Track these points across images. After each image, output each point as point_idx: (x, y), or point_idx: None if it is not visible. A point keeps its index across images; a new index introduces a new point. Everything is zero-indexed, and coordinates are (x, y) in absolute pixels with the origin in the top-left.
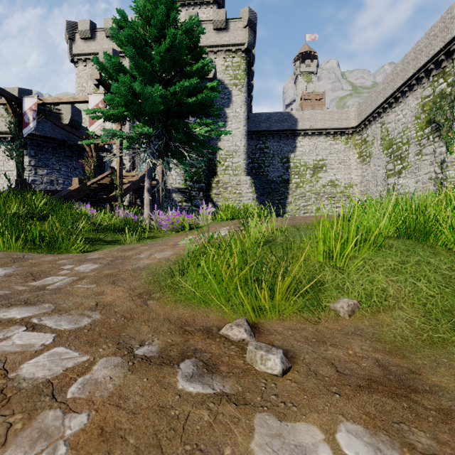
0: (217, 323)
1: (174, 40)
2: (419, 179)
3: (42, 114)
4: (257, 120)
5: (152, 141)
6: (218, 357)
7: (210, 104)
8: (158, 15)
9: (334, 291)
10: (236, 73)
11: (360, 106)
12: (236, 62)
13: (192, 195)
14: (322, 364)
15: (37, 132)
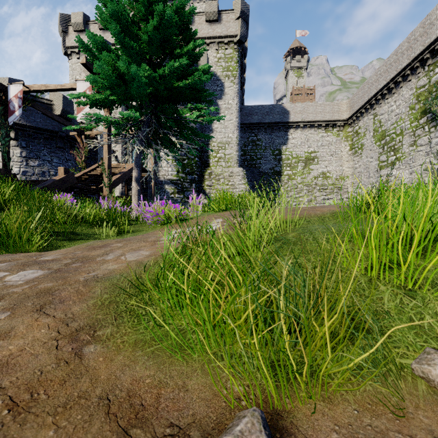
0: (201, 411)
1: (163, 17)
2: (413, 170)
3: (28, 102)
4: (249, 113)
5: (140, 128)
6: None
7: (201, 90)
8: None
9: (407, 331)
10: (228, 65)
11: (352, 99)
12: (228, 53)
13: (184, 187)
14: None
15: (28, 123)
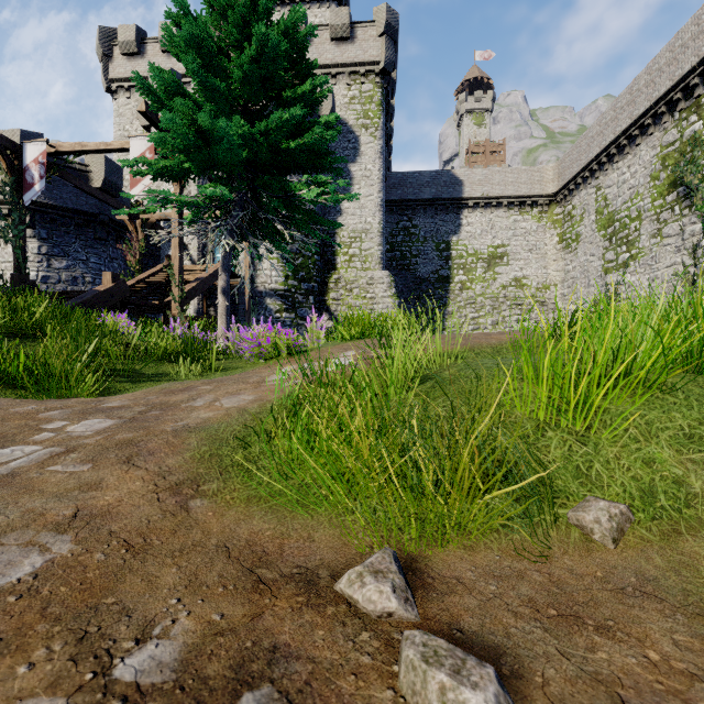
0: (330, 556)
1: (265, 43)
2: (657, 275)
3: (55, 169)
4: (400, 183)
5: (230, 212)
6: (329, 679)
7: (324, 153)
8: (238, 3)
9: (571, 481)
10: (366, 108)
11: (562, 162)
12: (366, 90)
13: (297, 301)
14: (597, 703)
15: (51, 201)
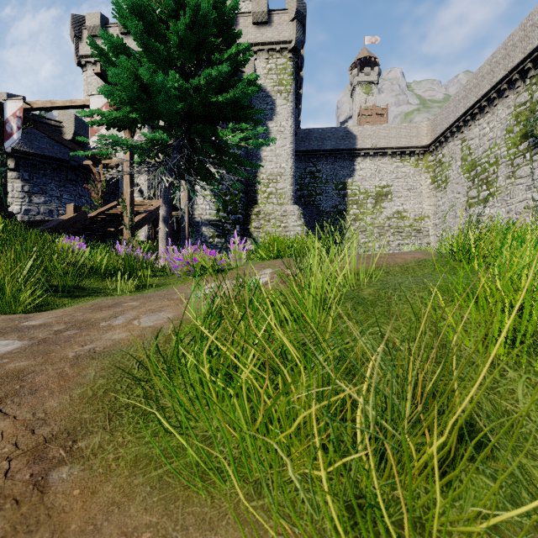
0: None
1: (197, 13)
2: (511, 208)
3: (30, 122)
4: (307, 137)
5: (170, 155)
6: None
7: (247, 107)
8: None
9: None
10: (281, 78)
11: (434, 120)
12: (281, 64)
13: (226, 229)
14: None
15: (31, 150)
